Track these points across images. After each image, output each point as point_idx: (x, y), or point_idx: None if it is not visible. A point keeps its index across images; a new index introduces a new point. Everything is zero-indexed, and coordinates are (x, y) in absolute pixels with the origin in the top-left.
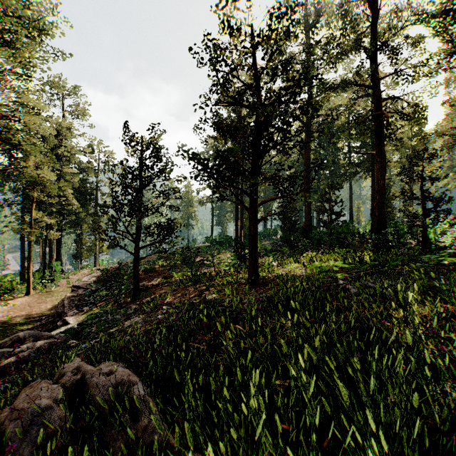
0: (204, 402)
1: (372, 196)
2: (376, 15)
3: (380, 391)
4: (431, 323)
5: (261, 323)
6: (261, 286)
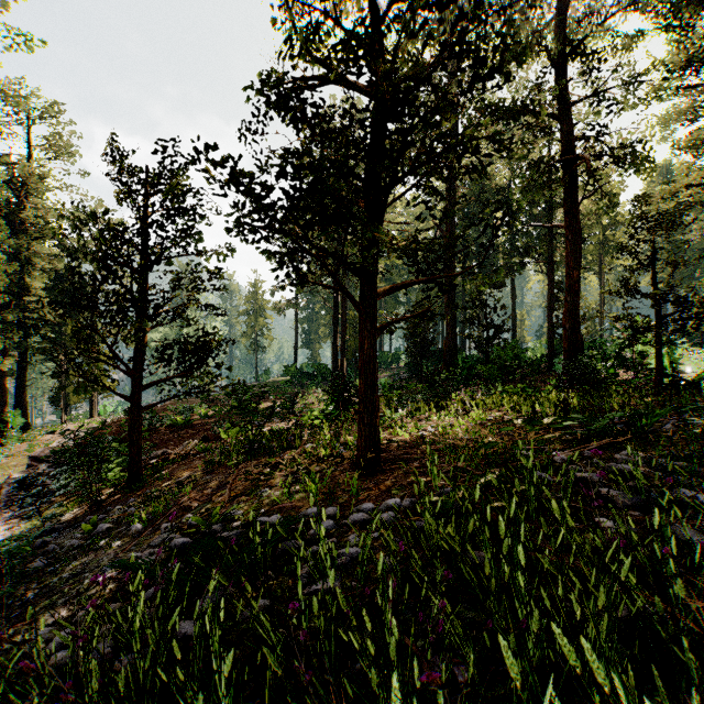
0: None
1: (551, 300)
2: None
3: None
4: None
5: None
6: (386, 469)
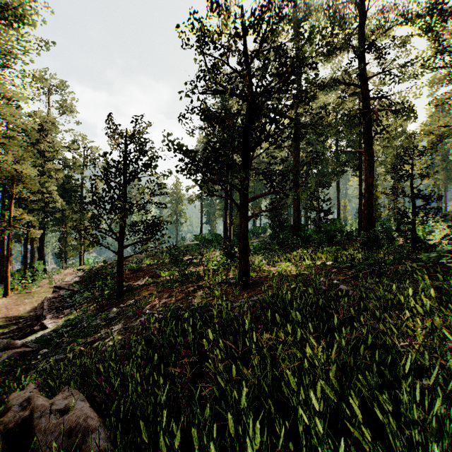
0: (185, 448)
1: (360, 194)
2: (365, 13)
3: (421, 443)
4: (451, 334)
5: (256, 337)
6: (252, 287)
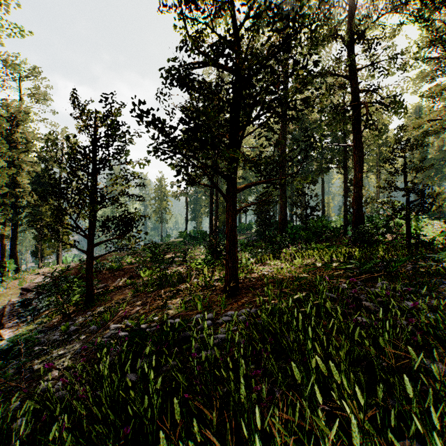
0: None
1: (345, 191)
2: (354, 4)
3: None
4: None
5: (259, 408)
6: (242, 293)
